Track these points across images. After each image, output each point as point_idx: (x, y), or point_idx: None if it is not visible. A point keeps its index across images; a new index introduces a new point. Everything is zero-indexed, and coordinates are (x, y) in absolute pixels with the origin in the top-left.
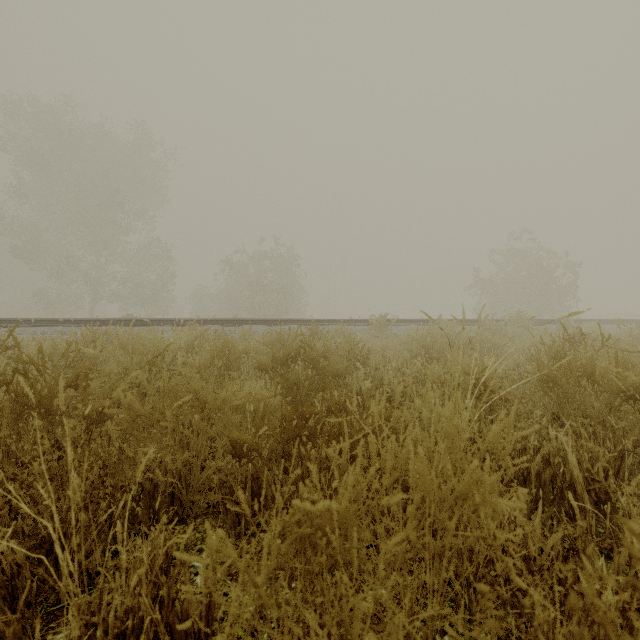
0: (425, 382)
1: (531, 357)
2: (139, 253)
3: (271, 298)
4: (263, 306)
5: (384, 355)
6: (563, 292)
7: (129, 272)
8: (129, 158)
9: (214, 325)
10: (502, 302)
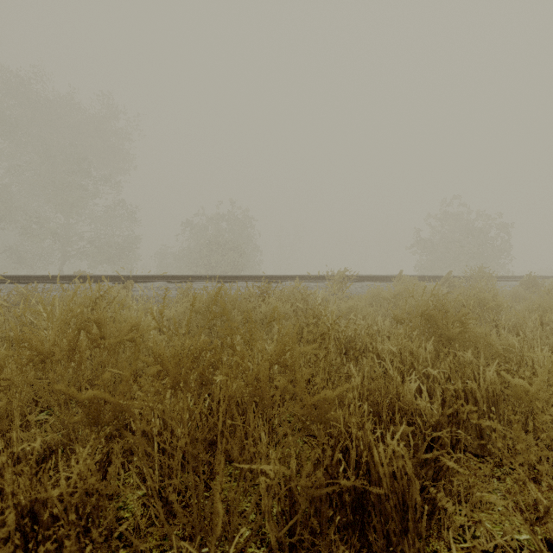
0: (467, 392)
1: (546, 324)
2: (106, 214)
3: (227, 256)
4: (220, 263)
5: (371, 330)
6: (499, 250)
7: (97, 232)
8: (95, 126)
9: (165, 282)
10: (440, 260)
